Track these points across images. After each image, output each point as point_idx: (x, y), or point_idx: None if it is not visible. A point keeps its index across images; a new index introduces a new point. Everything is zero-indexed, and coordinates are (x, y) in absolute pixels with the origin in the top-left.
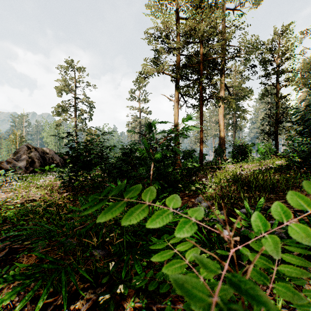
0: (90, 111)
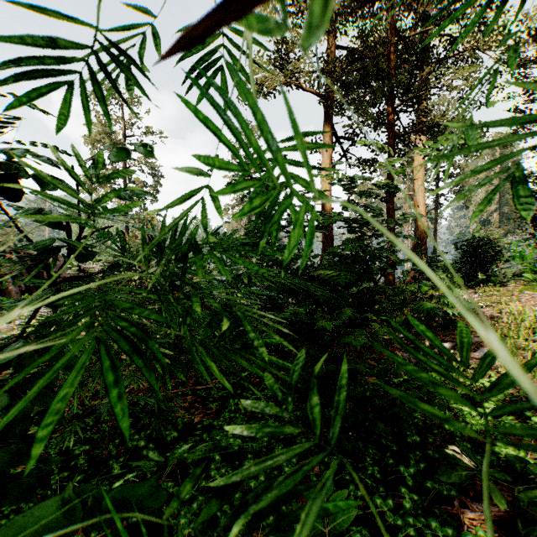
0: (155, 185)
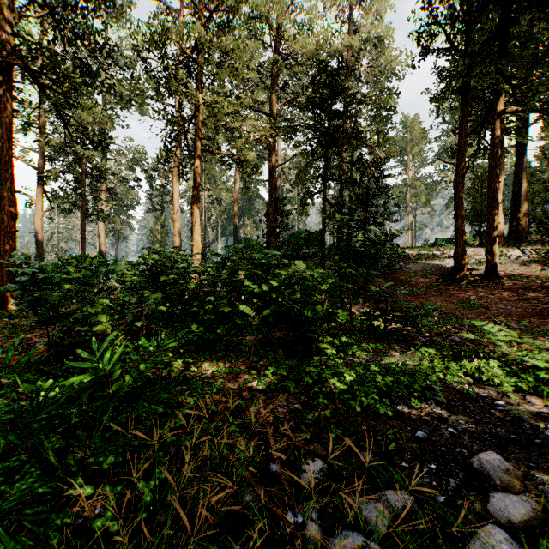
0: None
